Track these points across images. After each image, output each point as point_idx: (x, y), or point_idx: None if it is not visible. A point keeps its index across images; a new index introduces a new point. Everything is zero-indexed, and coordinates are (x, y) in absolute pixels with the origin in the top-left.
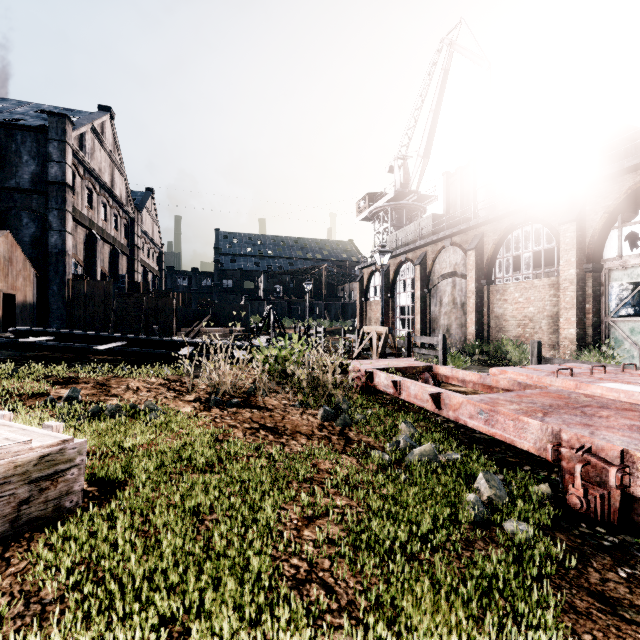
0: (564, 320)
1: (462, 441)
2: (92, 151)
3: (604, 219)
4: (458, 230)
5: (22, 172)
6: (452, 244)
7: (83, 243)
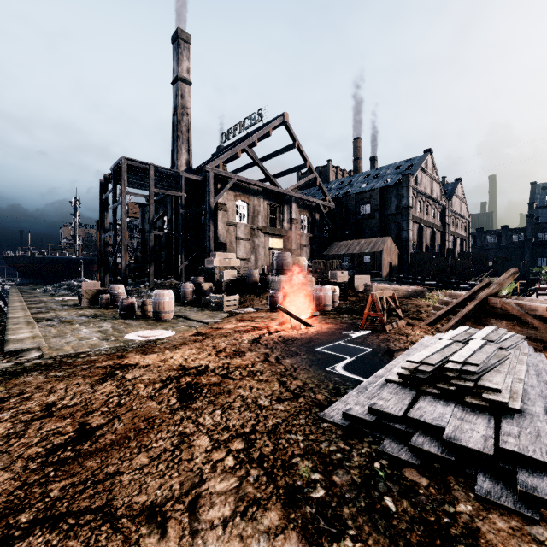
0: None
1: None
2: (420, 181)
3: None
4: None
5: (392, 206)
6: None
7: (416, 232)
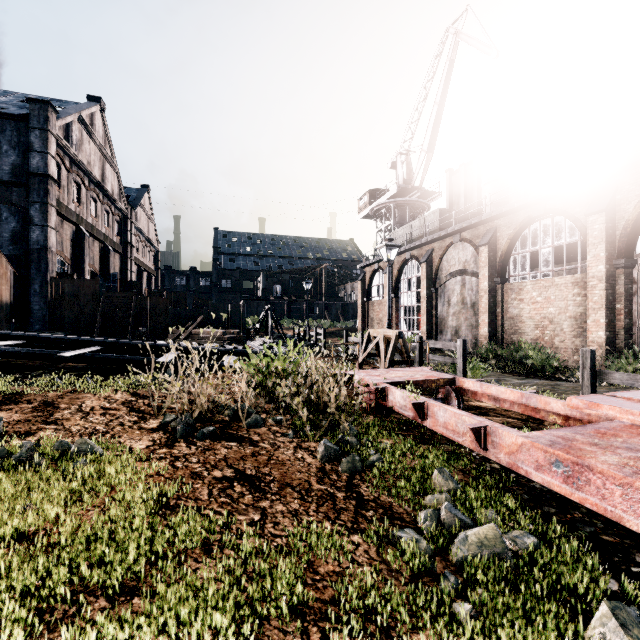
0: (592, 322)
1: (521, 498)
2: (80, 143)
3: (639, 209)
4: (469, 224)
5: (1, 163)
6: (461, 240)
7: (70, 240)
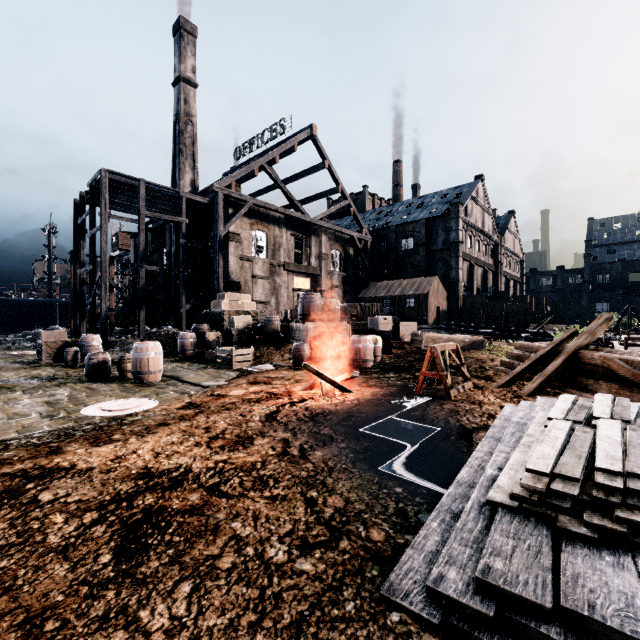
0: None
1: None
2: (471, 212)
3: None
4: None
5: (438, 240)
6: None
7: (466, 271)
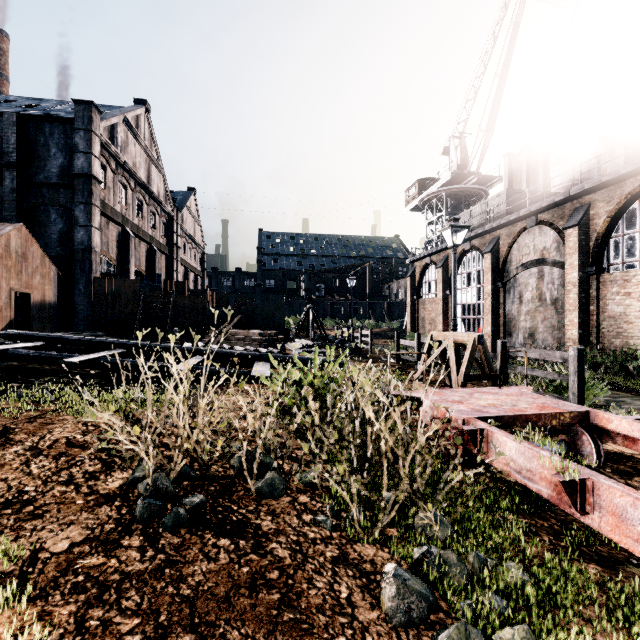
0: None
1: None
2: (125, 144)
3: None
4: (550, 203)
5: (50, 166)
6: (538, 223)
7: (116, 241)
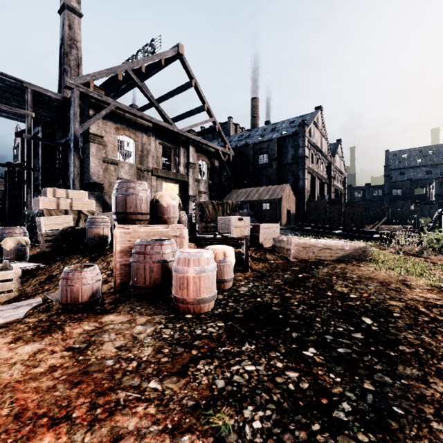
0: None
1: None
2: (313, 134)
3: None
4: None
5: (288, 156)
6: None
7: (309, 182)
